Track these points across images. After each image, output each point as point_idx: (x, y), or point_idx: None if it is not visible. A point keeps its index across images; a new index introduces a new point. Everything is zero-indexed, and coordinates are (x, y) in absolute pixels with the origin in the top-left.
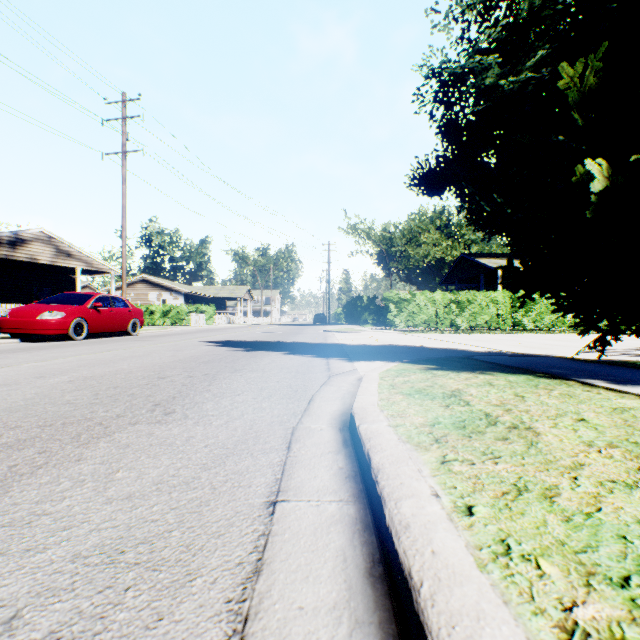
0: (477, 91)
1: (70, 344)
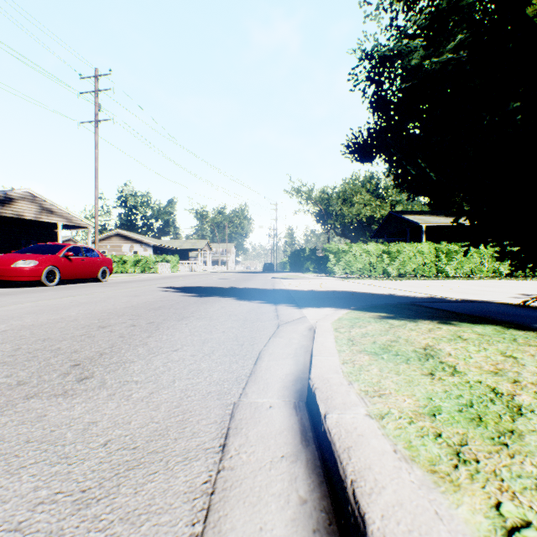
0: (404, 71)
1: (40, 290)
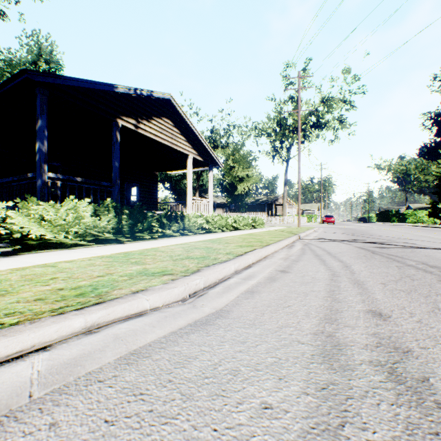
0: None
1: None
